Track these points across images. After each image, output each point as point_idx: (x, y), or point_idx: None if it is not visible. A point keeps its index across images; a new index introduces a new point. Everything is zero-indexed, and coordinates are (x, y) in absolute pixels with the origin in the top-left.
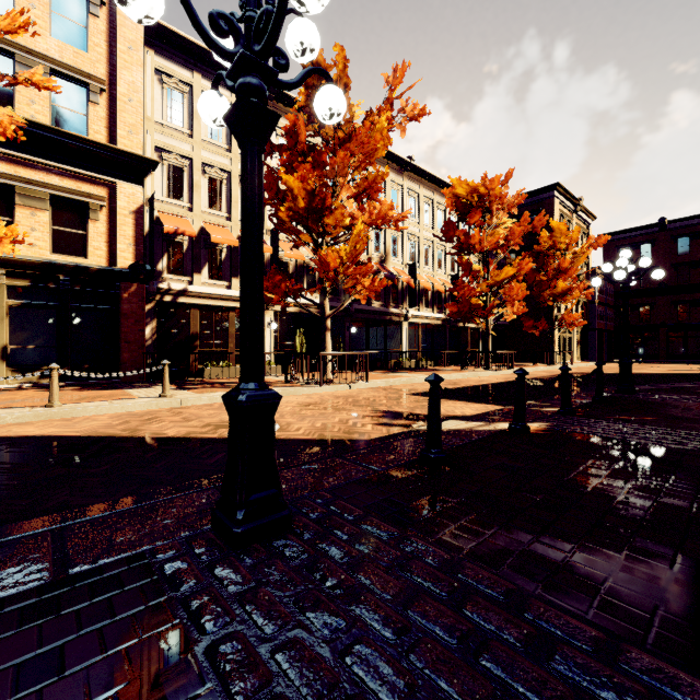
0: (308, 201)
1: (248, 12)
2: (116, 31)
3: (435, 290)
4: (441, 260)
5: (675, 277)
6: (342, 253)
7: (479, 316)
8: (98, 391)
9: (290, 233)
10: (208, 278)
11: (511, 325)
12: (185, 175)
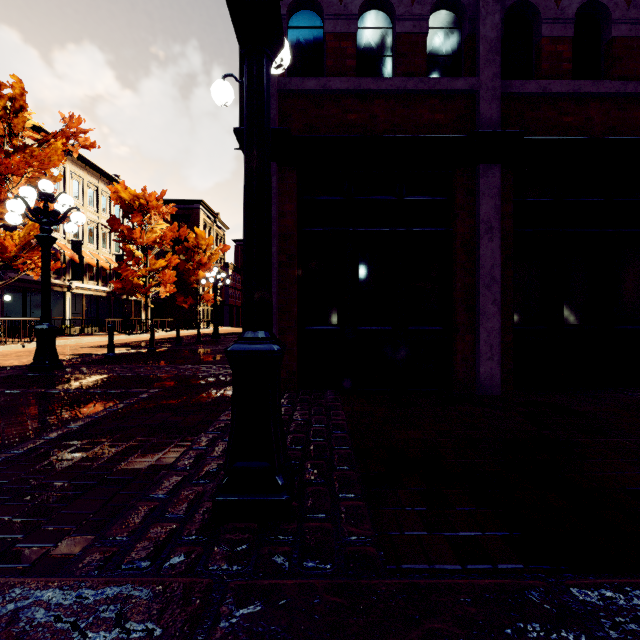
0: None
1: (46, 205)
2: None
3: (101, 266)
4: (106, 241)
5: None
6: (16, 237)
7: (141, 292)
8: None
9: None
10: None
11: (169, 299)
12: None
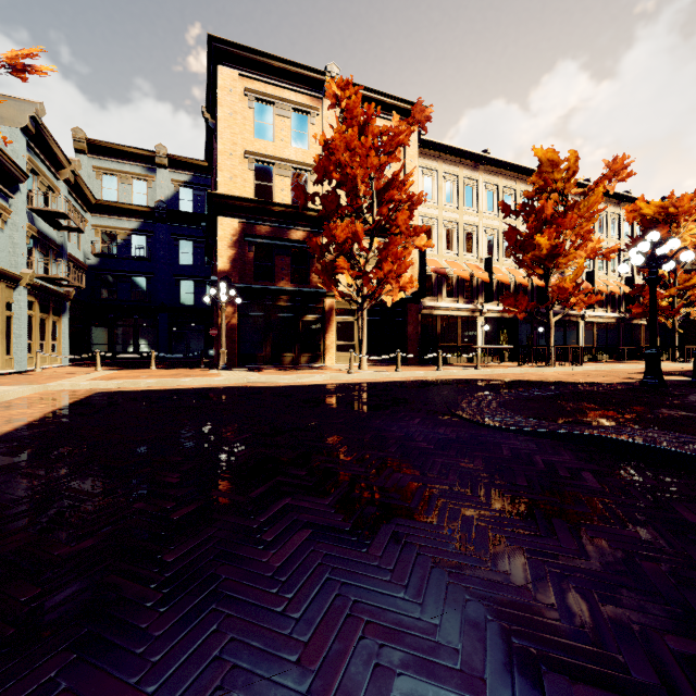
0: (550, 251)
1: (653, 252)
2: (405, 152)
3: (609, 292)
4: (614, 264)
5: None
6: (567, 279)
7: (665, 316)
8: (419, 367)
9: (527, 269)
10: (445, 297)
11: (691, 321)
12: (433, 230)
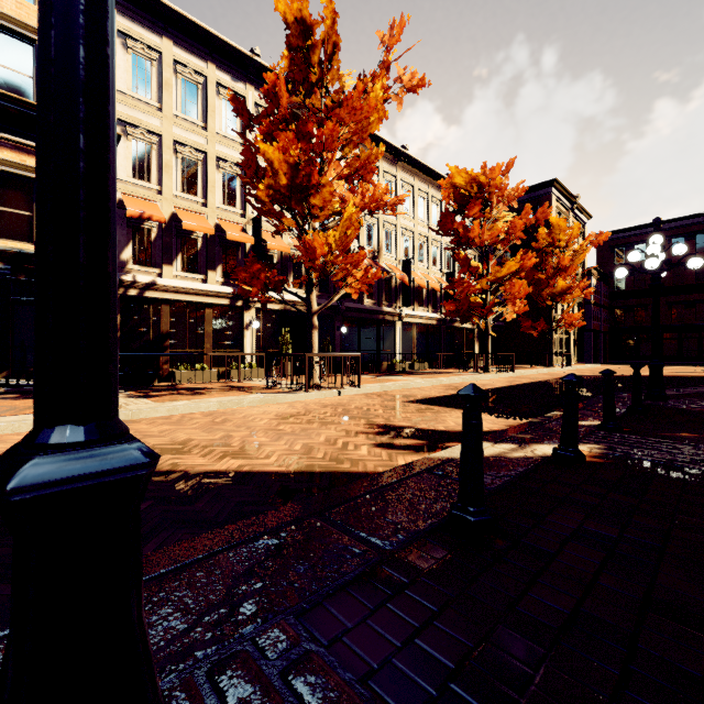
0: (291, 177)
1: None
2: None
3: (430, 288)
4: (436, 257)
5: (669, 278)
6: (331, 239)
7: (478, 315)
8: None
9: (271, 216)
10: (181, 270)
11: (507, 326)
12: (154, 154)
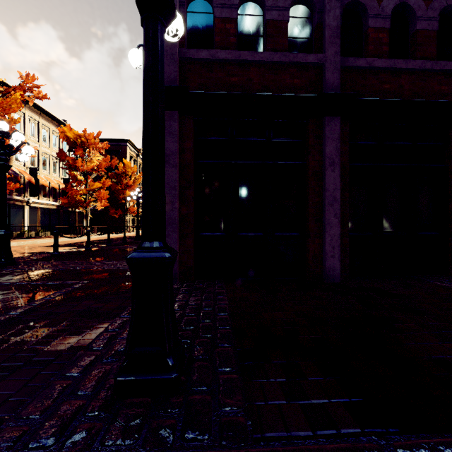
0: None
1: (3, 140)
2: None
3: (52, 186)
4: (56, 168)
5: None
6: None
7: (82, 206)
8: None
9: None
10: None
11: (104, 211)
12: None
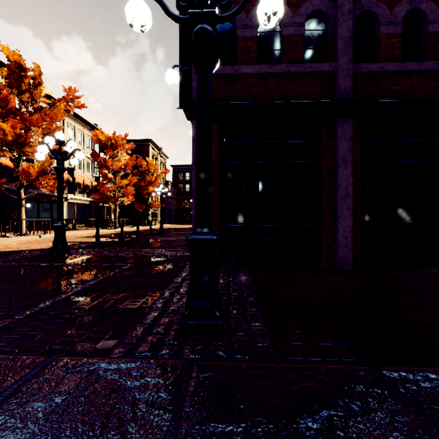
0: (16, 138)
1: (60, 147)
2: None
3: (86, 184)
4: (89, 167)
5: None
6: (36, 166)
7: (112, 201)
8: None
9: None
10: None
11: (129, 206)
12: None
